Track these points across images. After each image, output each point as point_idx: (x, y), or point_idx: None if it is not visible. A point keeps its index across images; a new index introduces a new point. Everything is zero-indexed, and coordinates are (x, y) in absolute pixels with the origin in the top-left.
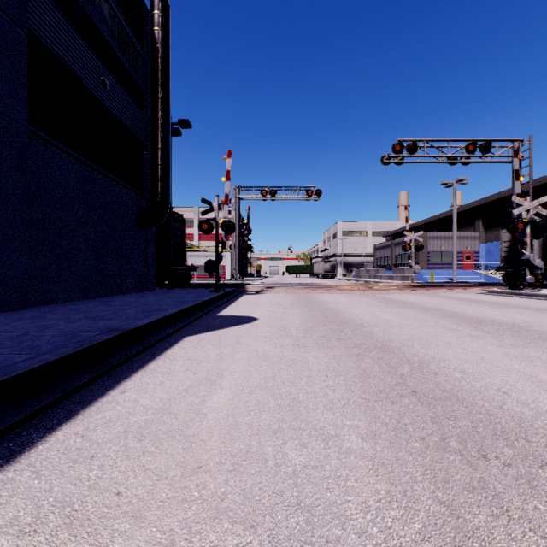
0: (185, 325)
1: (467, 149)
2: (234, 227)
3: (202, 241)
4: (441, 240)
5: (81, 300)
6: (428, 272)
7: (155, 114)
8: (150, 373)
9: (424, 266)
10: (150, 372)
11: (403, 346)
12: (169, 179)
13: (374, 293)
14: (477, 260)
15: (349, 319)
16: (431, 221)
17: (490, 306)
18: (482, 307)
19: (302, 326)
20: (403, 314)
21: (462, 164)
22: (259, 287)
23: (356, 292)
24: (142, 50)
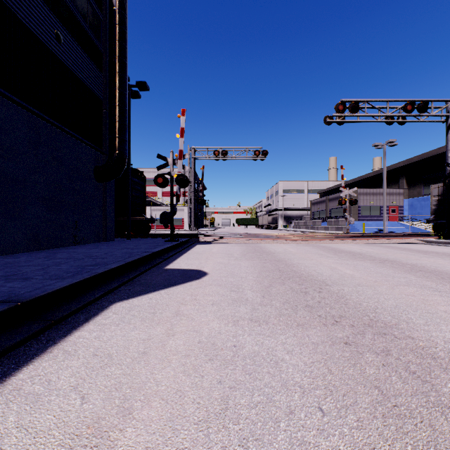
0: (123, 283)
1: (406, 109)
2: (188, 181)
3: (164, 197)
4: (370, 196)
5: (30, 251)
6: (360, 223)
7: (112, 73)
8: (5, 398)
9: (355, 218)
10: (7, 395)
11: (400, 322)
12: (126, 136)
13: (318, 243)
14: (401, 213)
15: (307, 274)
16: (359, 180)
17: (441, 257)
18: (434, 258)
19: (257, 285)
20: (361, 266)
21: (399, 124)
22: (211, 237)
23: (301, 242)
24: (101, 14)
